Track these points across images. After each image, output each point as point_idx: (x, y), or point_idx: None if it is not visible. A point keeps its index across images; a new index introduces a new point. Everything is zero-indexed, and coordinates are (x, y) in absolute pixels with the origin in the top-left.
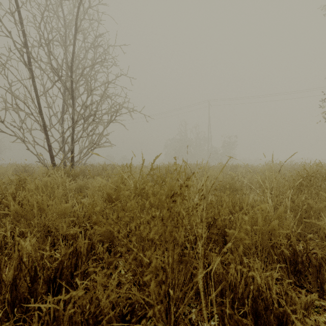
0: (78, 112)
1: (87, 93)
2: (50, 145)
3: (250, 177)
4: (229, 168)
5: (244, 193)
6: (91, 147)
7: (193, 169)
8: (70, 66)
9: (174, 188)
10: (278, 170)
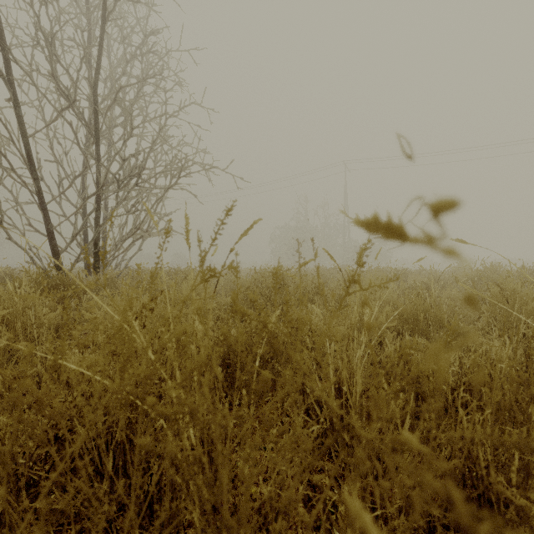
0: (107, 169)
1: (124, 133)
2: (51, 232)
3: (449, 293)
4: (391, 275)
5: (460, 334)
6: (132, 235)
7: (323, 277)
8: (92, 84)
9: (296, 324)
10: (495, 279)
